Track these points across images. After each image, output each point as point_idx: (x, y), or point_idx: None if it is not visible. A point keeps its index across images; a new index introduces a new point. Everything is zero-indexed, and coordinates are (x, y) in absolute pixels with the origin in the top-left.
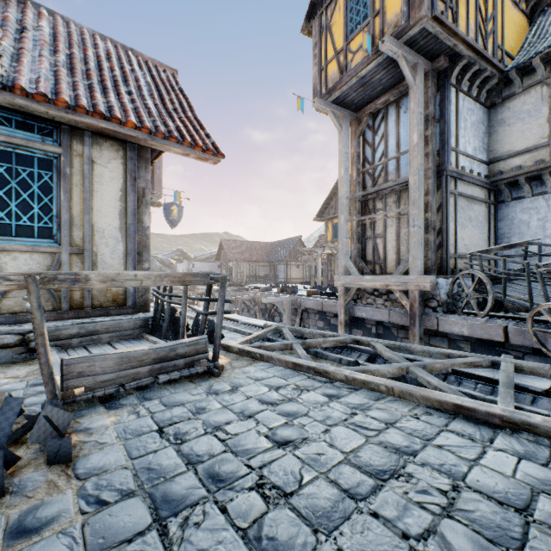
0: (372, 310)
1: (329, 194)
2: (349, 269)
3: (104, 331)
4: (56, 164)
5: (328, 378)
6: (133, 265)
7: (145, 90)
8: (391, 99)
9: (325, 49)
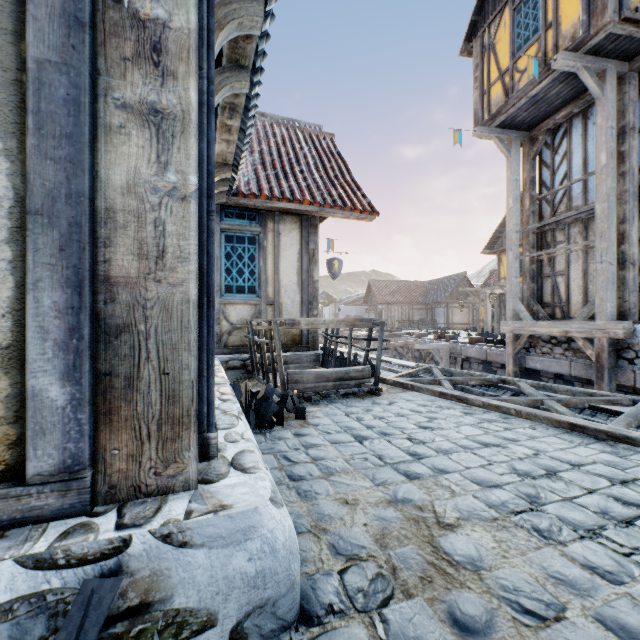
0: (548, 360)
1: (502, 220)
2: (518, 314)
3: (291, 362)
4: (257, 240)
5: (468, 404)
6: (306, 312)
7: (312, 165)
8: (574, 111)
9: (488, 71)
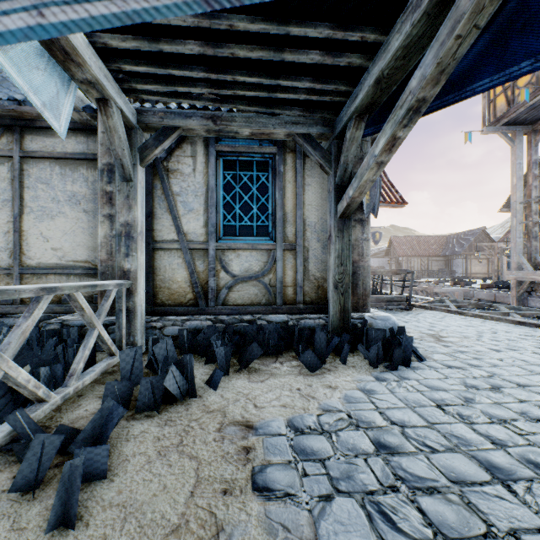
0: None
1: None
2: (521, 265)
3: None
4: None
5: (464, 315)
6: None
7: None
8: None
9: None
